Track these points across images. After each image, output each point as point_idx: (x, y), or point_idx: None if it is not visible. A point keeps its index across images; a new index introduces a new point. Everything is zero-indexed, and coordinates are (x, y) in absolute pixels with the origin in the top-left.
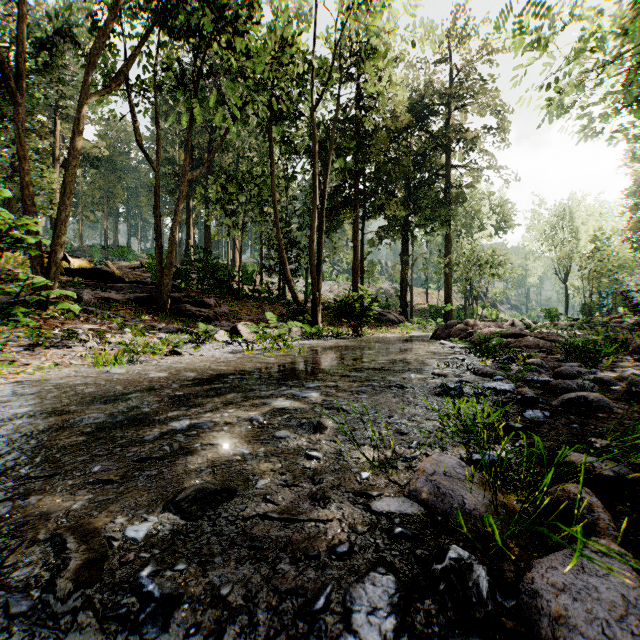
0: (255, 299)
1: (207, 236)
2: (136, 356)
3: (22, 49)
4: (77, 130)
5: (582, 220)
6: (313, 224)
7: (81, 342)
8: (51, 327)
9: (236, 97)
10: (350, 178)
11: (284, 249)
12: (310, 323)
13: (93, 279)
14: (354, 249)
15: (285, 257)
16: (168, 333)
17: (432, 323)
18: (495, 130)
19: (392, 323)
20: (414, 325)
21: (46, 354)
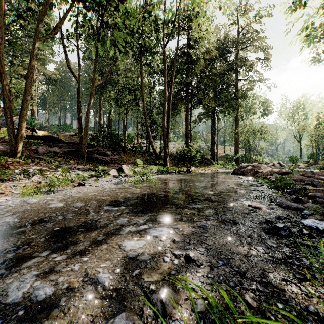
0: (133, 151)
1: (109, 119)
2: (57, 186)
3: (3, 13)
4: (33, 58)
5: (309, 108)
6: (164, 110)
7: (30, 177)
8: (15, 168)
9: (121, 39)
10: (184, 86)
11: (149, 125)
12: (162, 165)
13: (47, 141)
14: (186, 124)
15: (149, 128)
16: (83, 171)
17: (229, 164)
18: (263, 60)
19: (207, 164)
20: (220, 166)
21: (1, 186)
